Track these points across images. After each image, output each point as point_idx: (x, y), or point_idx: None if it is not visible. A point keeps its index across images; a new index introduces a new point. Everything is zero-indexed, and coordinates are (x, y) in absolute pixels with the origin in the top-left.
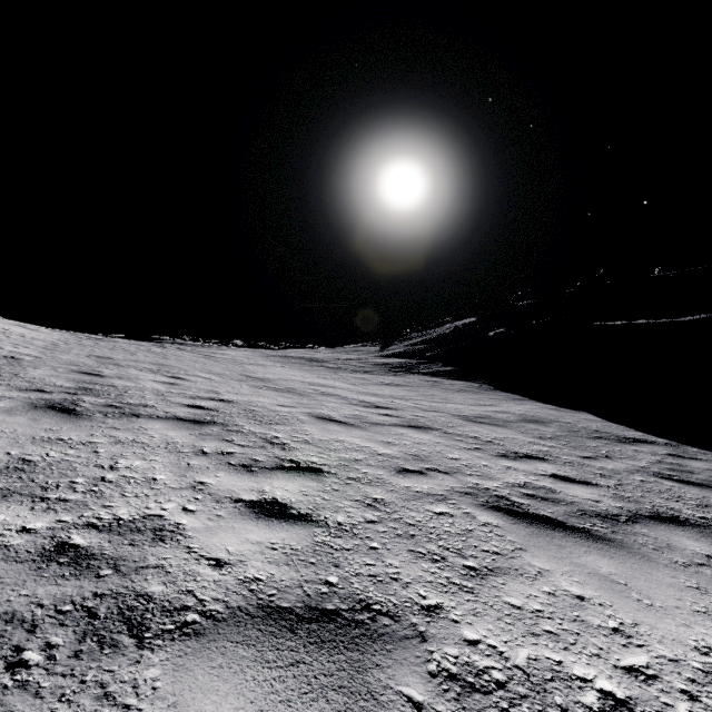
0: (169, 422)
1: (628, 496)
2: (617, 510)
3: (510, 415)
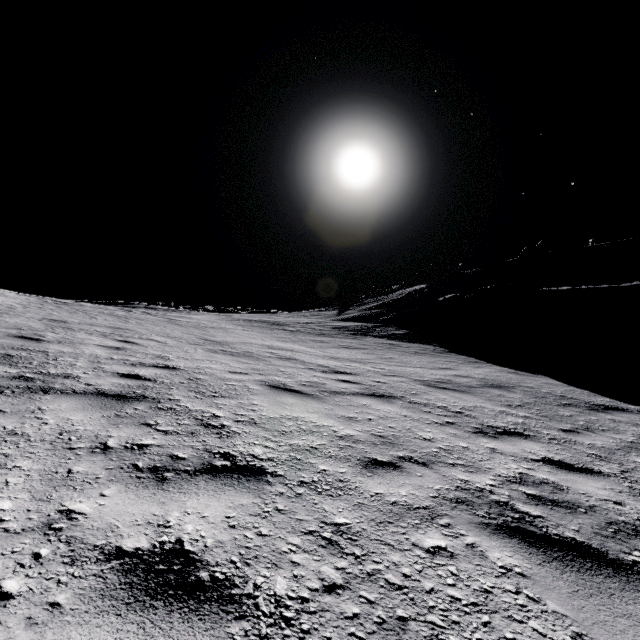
0: (84, 398)
1: None
2: None
3: (471, 379)
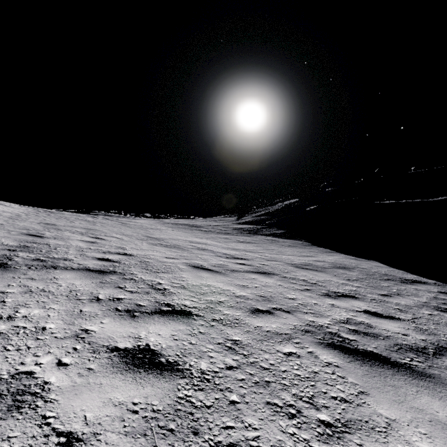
0: (79, 272)
1: (425, 329)
2: (423, 342)
3: (325, 263)
